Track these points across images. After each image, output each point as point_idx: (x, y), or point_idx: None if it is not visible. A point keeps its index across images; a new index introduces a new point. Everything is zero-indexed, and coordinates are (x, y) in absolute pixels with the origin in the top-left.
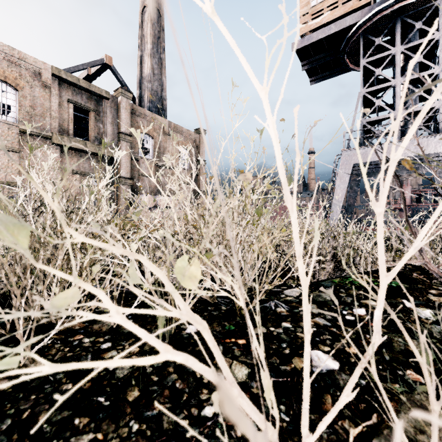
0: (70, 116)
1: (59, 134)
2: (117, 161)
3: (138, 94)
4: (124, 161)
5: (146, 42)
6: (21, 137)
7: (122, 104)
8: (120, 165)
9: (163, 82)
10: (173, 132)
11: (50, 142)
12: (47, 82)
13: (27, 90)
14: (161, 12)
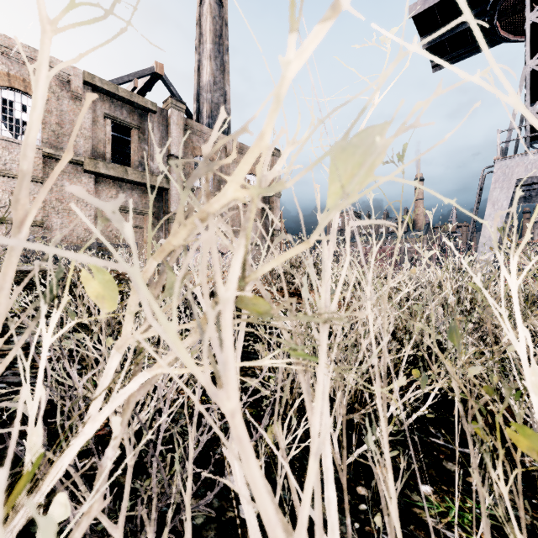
0: (106, 135)
1: (93, 158)
2: (166, 192)
3: (195, 109)
4: (175, 193)
5: (204, 42)
6: (46, 163)
7: (173, 119)
8: (170, 197)
9: (226, 91)
10: (238, 155)
11: (82, 169)
12: (77, 92)
13: (53, 102)
14: (224, 1)
